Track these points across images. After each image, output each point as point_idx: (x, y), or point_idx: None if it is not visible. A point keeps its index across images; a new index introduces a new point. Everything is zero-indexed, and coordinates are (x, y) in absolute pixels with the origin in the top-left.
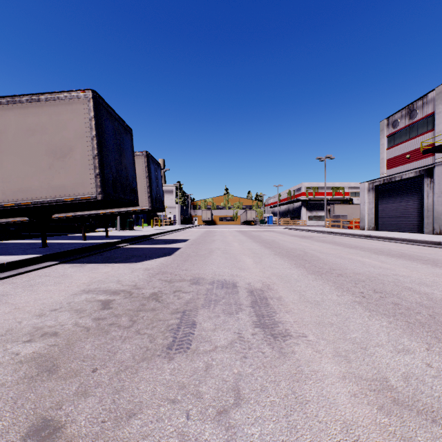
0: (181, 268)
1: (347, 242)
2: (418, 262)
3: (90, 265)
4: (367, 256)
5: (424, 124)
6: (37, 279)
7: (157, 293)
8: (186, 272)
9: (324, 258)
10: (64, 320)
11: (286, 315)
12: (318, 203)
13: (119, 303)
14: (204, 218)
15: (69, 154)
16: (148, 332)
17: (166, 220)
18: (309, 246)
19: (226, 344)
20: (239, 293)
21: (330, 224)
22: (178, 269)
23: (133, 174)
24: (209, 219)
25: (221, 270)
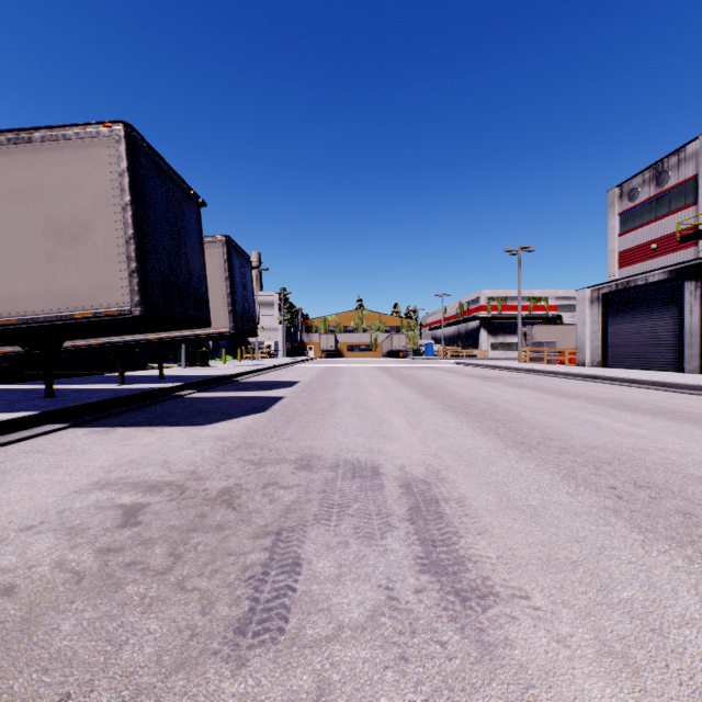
0: (281, 436)
1: (560, 388)
2: (693, 423)
3: (123, 430)
4: (602, 413)
5: (681, 195)
6: (20, 458)
7: (232, 490)
8: (290, 444)
9: (528, 417)
10: (38, 554)
11: (479, 542)
12: (507, 322)
13: (157, 512)
14: (324, 347)
15: (83, 235)
16: (202, 585)
17: (263, 350)
18: (498, 394)
19: (361, 618)
20: (385, 490)
21: (527, 356)
22: (275, 438)
23: (201, 272)
24: (332, 348)
25: (351, 440)
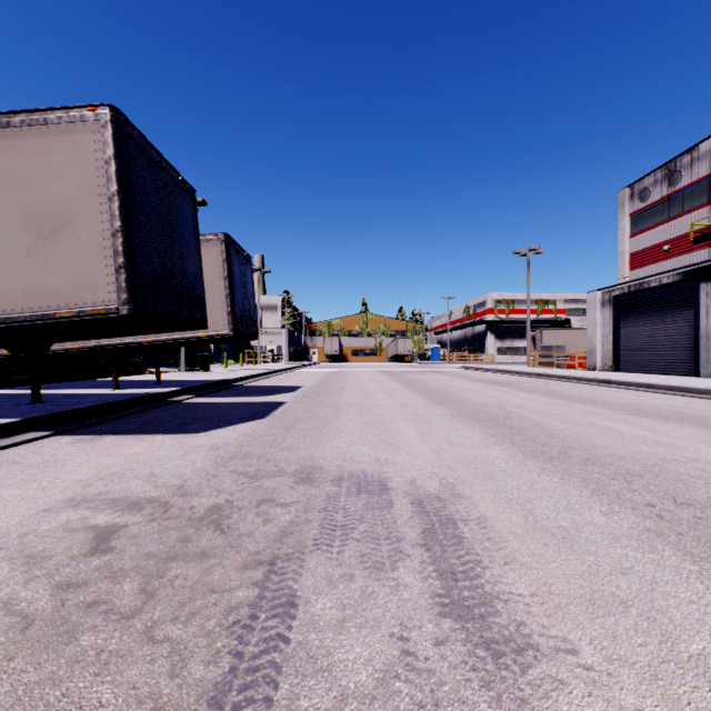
0: (280, 445)
1: (573, 392)
2: None
3: (110, 438)
4: (622, 419)
5: (694, 194)
6: None
7: (223, 508)
8: (289, 454)
9: (544, 424)
10: None
11: (507, 574)
12: (514, 326)
13: (134, 535)
14: (328, 351)
15: (66, 228)
16: (175, 635)
17: (266, 354)
18: (509, 399)
19: (370, 683)
20: (394, 508)
21: (536, 360)
22: (274, 448)
23: (197, 270)
24: (336, 352)
25: (356, 449)
